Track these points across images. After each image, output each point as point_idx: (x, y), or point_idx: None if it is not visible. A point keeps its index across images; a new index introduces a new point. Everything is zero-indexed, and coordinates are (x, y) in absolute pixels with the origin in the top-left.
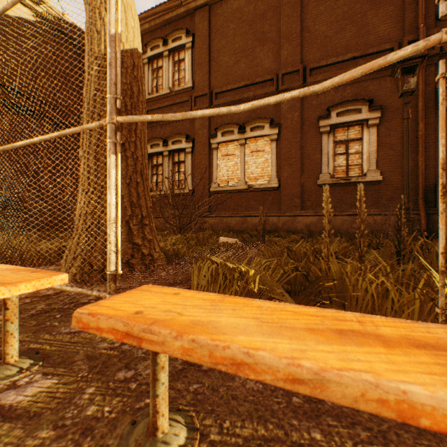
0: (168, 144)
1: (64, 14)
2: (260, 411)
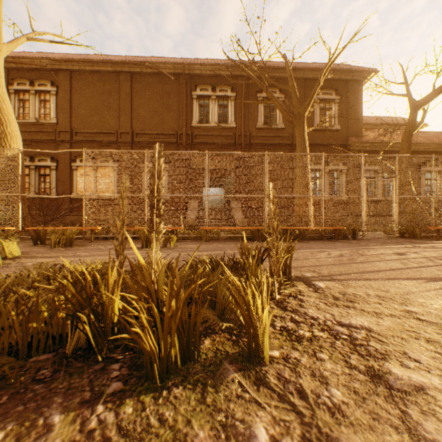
0: (35, 161)
1: None
2: None
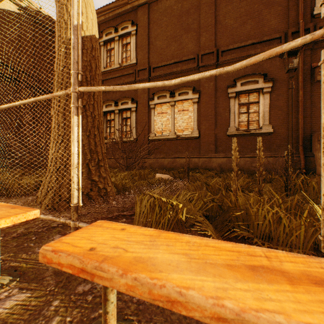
0: (118, 105)
1: (41, 8)
2: (187, 319)
